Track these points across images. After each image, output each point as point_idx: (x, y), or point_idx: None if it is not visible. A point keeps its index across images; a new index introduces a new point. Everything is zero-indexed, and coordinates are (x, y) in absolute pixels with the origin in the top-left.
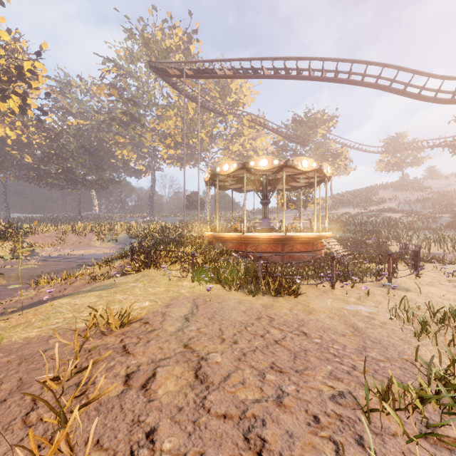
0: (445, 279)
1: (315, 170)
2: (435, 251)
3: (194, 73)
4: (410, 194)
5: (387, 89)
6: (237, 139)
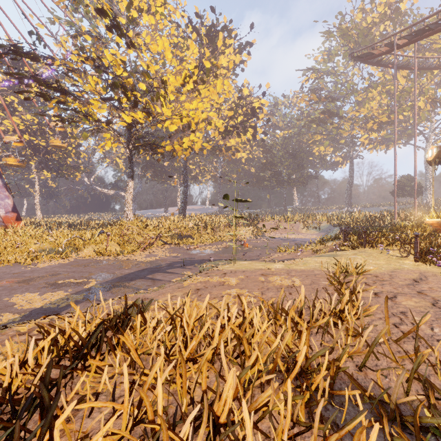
0: None
1: None
2: None
3: (409, 39)
4: None
5: None
6: None
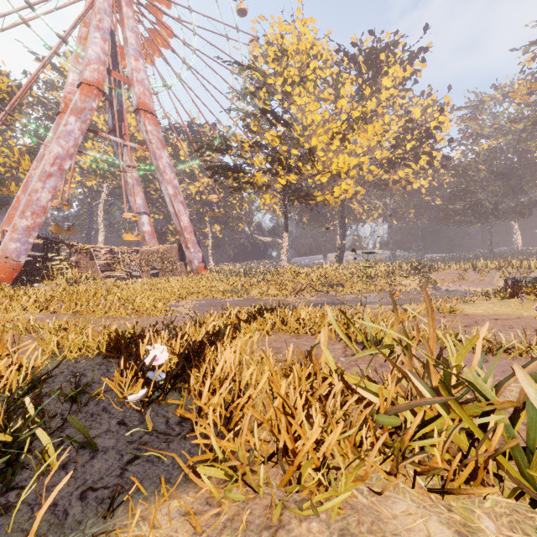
0: None
1: None
2: None
3: None
4: None
5: None
6: None
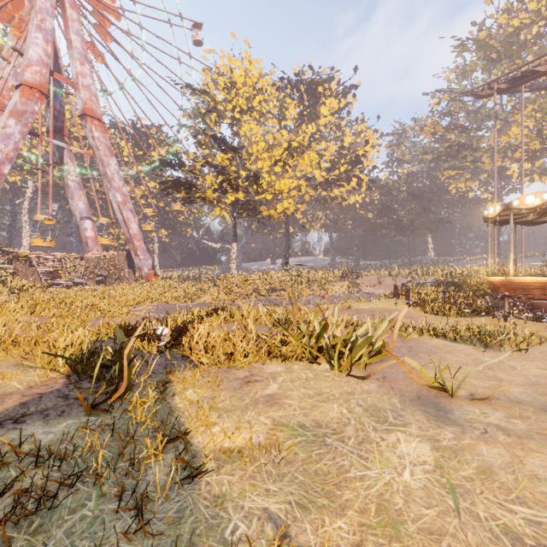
0: None
1: None
2: None
3: (510, 84)
4: None
5: None
6: None
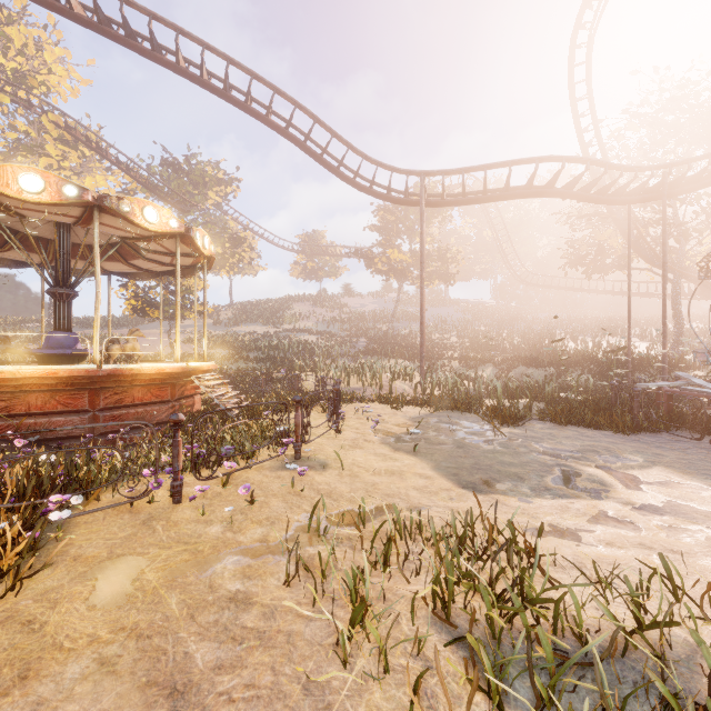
0: (370, 430)
1: (179, 236)
2: (355, 386)
3: None
4: (328, 311)
5: (302, 145)
6: (28, 157)
